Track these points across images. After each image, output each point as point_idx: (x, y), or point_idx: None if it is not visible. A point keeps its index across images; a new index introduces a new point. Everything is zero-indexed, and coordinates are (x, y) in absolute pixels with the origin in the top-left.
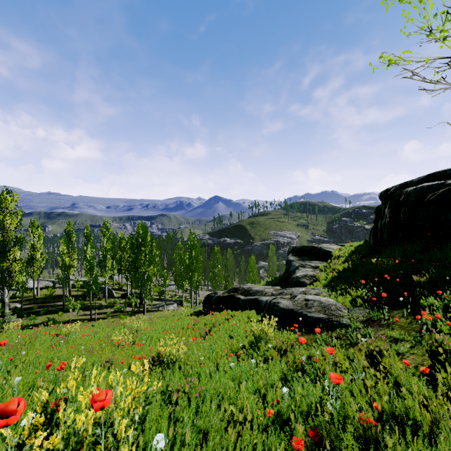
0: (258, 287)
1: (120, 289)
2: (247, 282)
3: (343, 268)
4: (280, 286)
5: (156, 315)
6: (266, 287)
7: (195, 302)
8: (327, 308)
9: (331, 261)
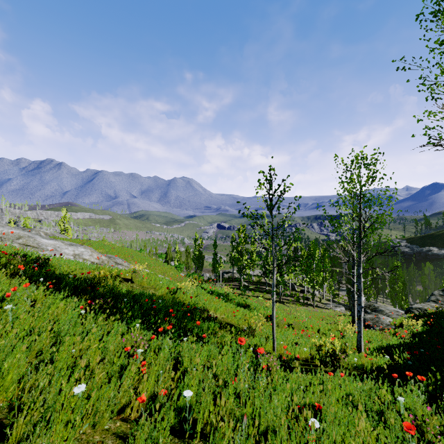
0: (384, 307)
1: (301, 286)
2: None
3: None
4: None
5: (321, 310)
6: (389, 309)
7: None
8: (377, 322)
9: None
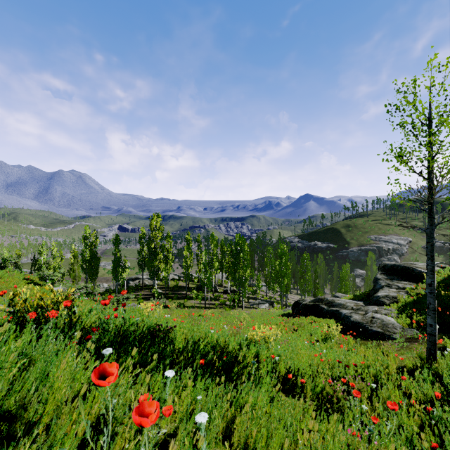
0: (341, 300)
1: (221, 286)
2: (339, 291)
3: (424, 294)
4: (363, 302)
5: (252, 311)
6: (348, 302)
7: (284, 304)
8: (385, 325)
9: (421, 283)
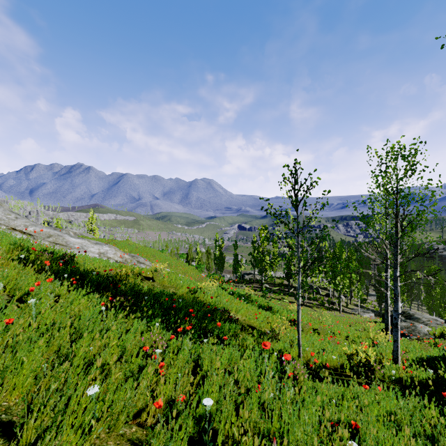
0: (420, 315)
1: (326, 289)
2: None
3: None
4: None
5: (348, 316)
6: (426, 317)
7: None
8: (413, 330)
9: None
